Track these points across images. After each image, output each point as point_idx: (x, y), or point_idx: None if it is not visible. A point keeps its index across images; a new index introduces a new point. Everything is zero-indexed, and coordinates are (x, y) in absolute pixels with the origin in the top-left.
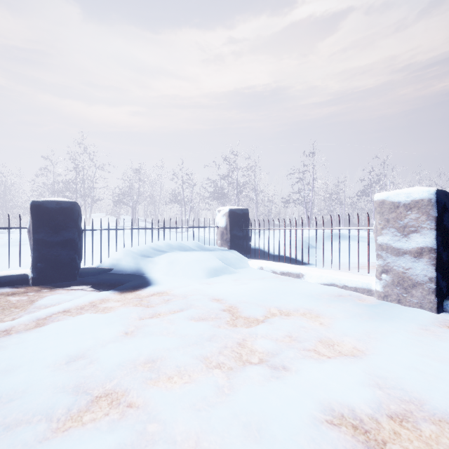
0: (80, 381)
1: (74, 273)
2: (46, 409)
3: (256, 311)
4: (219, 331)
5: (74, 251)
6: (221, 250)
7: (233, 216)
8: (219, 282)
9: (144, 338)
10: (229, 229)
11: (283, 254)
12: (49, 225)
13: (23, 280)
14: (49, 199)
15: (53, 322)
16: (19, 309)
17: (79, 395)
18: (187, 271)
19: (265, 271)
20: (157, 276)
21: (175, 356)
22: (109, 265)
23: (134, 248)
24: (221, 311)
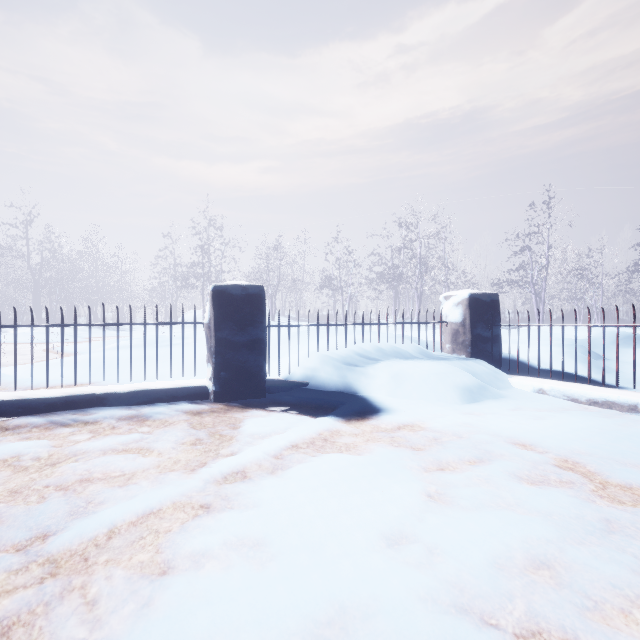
0: (451, 592)
1: (262, 388)
2: None
3: (637, 476)
4: (608, 512)
5: (262, 356)
6: (459, 360)
7: (475, 305)
8: (489, 412)
9: (479, 512)
10: (468, 325)
11: (556, 368)
12: (233, 319)
13: (202, 395)
14: (233, 283)
15: (294, 464)
16: (226, 438)
17: (480, 626)
18: (426, 391)
19: (551, 396)
20: (379, 396)
21: (585, 561)
22: (302, 377)
23: (332, 352)
24: (558, 469)
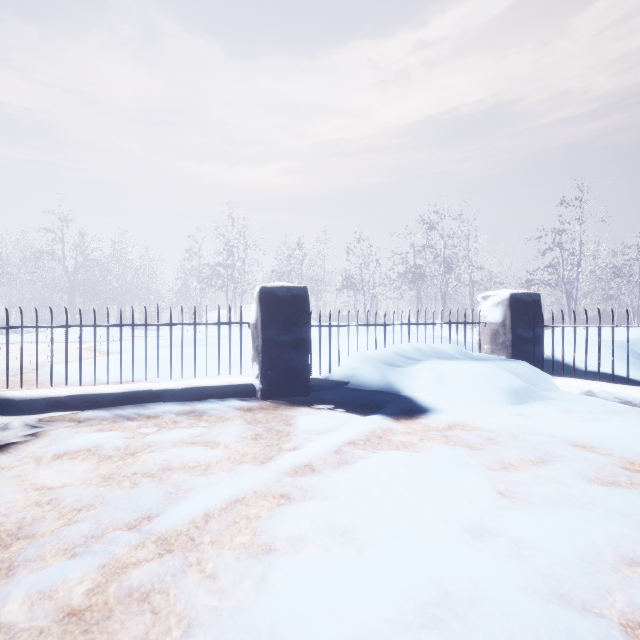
0: (548, 582)
1: (307, 386)
2: (563, 635)
3: None
4: None
5: (306, 355)
6: (500, 360)
7: (516, 305)
8: (540, 413)
9: (555, 509)
10: (509, 326)
11: (601, 369)
12: (279, 319)
13: (249, 392)
14: (278, 284)
15: (357, 459)
16: (283, 434)
17: (585, 614)
18: (471, 391)
19: (601, 398)
20: (423, 396)
21: None
22: (343, 376)
23: (371, 352)
24: (627, 471)
